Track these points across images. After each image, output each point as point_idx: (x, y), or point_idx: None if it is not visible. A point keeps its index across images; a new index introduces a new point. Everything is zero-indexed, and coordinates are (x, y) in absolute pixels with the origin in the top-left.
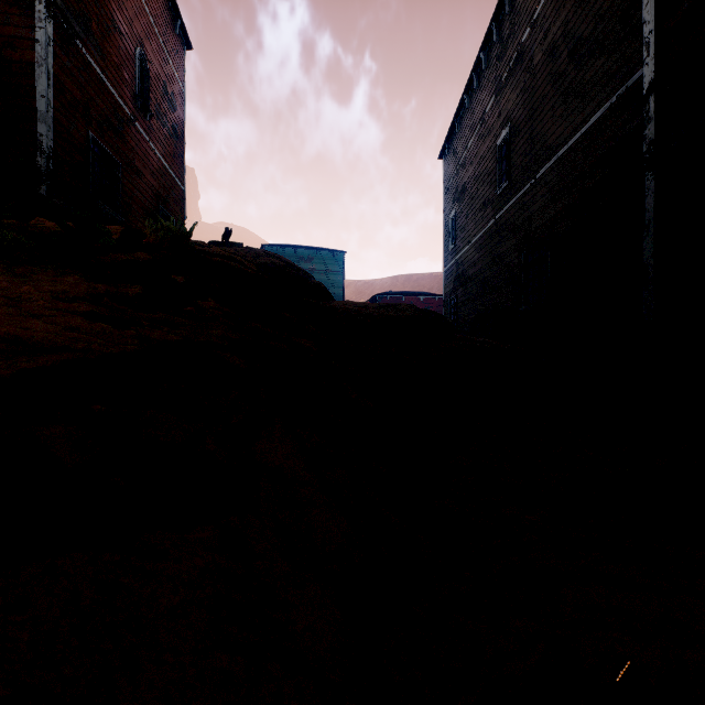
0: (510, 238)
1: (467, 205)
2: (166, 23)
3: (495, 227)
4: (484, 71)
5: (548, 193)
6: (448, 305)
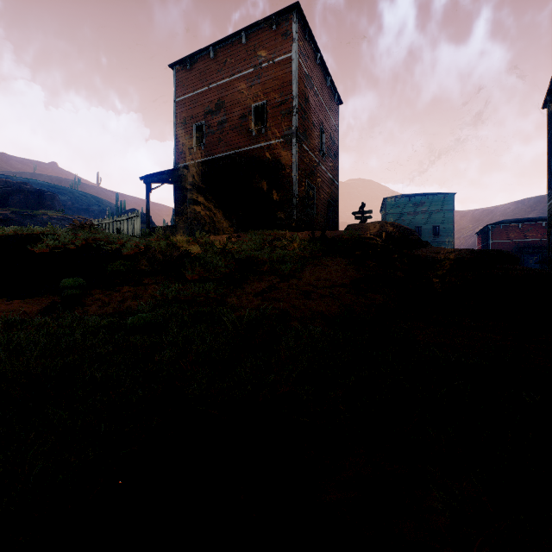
0: None
1: None
2: (331, 101)
3: None
4: None
5: None
6: (550, 235)
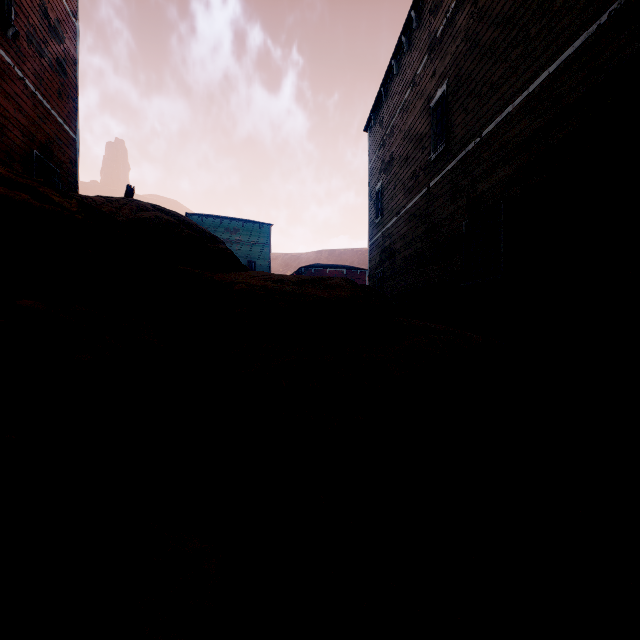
0: (447, 206)
1: (395, 175)
2: None
3: (428, 196)
4: (415, 31)
5: (498, 151)
6: (374, 279)
